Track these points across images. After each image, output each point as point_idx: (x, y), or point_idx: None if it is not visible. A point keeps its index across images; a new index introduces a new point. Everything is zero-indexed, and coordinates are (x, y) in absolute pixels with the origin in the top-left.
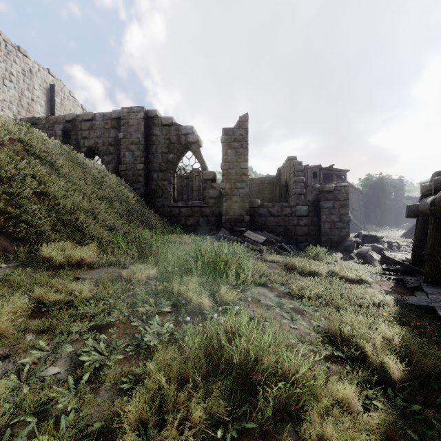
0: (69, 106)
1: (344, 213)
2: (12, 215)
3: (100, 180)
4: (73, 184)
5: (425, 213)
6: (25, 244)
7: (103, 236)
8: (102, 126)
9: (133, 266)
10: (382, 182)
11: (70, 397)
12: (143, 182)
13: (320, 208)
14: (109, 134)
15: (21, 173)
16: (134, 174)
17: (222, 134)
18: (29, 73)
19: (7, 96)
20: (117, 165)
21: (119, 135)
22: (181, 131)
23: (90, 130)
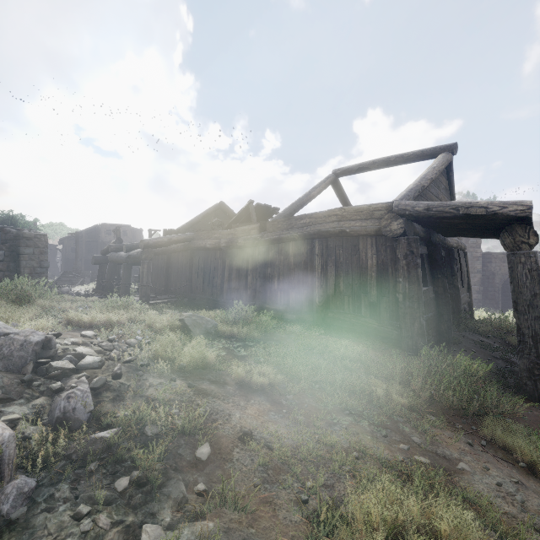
0: None
1: (44, 260)
2: None
3: None
4: None
5: (116, 262)
6: None
7: None
8: None
9: None
10: (16, 223)
11: None
12: None
13: (21, 254)
14: None
15: None
16: None
17: None
18: None
19: None
20: None
21: None
22: None
23: None
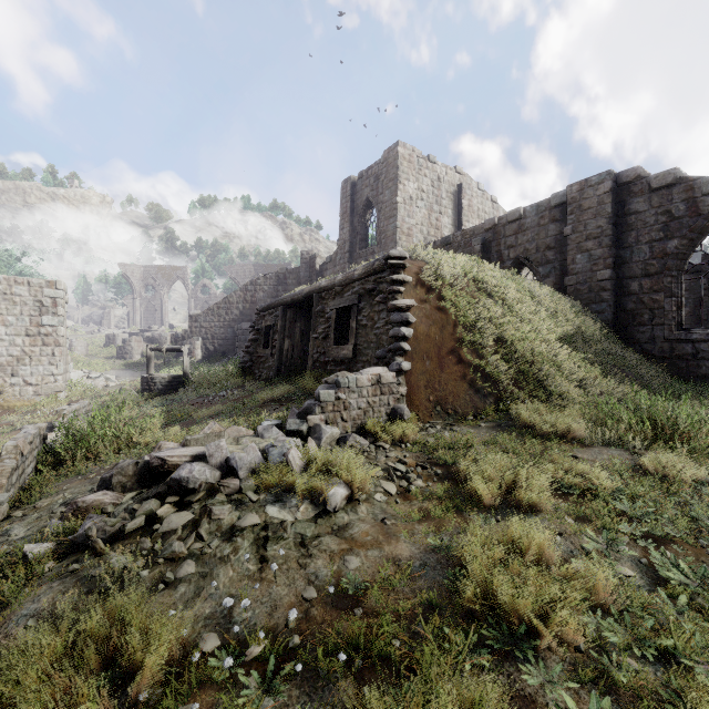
0: (477, 204)
1: None
2: (476, 367)
3: (553, 311)
4: (525, 322)
5: None
6: (490, 401)
7: (572, 396)
8: (535, 223)
9: (648, 452)
10: None
11: (674, 614)
12: (610, 301)
13: None
14: (545, 232)
15: (480, 319)
16: (590, 289)
17: None
18: (437, 182)
19: (419, 219)
20: (559, 277)
21: (564, 230)
22: (699, 190)
23: (517, 234)
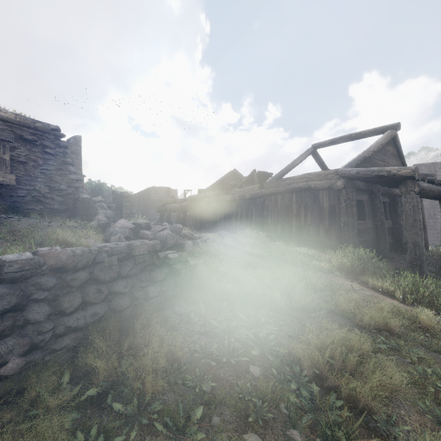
0: None
1: (133, 209)
2: None
3: None
4: None
5: (172, 210)
6: None
7: None
8: None
9: None
10: (102, 188)
11: None
12: None
13: (123, 206)
14: None
15: None
16: None
17: None
18: None
19: None
20: None
21: None
22: None
23: None
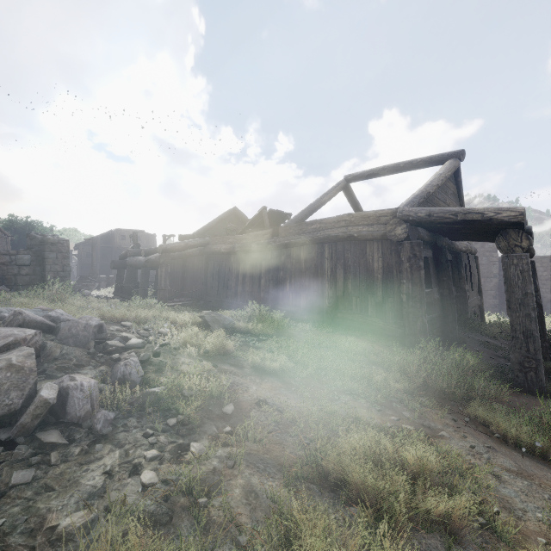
0: None
1: (66, 264)
2: None
3: None
4: None
5: (134, 266)
6: None
7: None
8: None
9: None
10: (33, 229)
11: None
12: None
13: (46, 258)
14: None
15: None
16: None
17: None
18: None
19: None
20: None
21: None
22: None
23: None
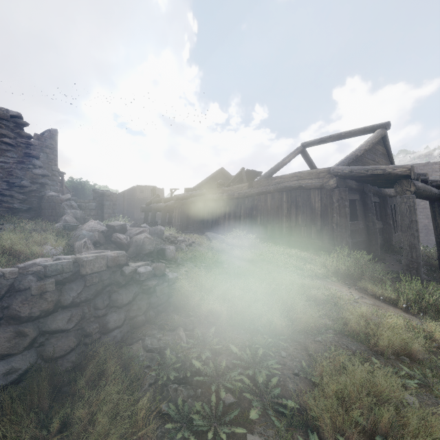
0: None
1: (115, 209)
2: None
3: None
4: None
5: (156, 209)
6: None
7: None
8: None
9: None
10: (84, 186)
11: None
12: None
13: (104, 205)
14: None
15: None
16: None
17: (35, 138)
18: None
19: None
20: None
21: None
22: None
23: None
